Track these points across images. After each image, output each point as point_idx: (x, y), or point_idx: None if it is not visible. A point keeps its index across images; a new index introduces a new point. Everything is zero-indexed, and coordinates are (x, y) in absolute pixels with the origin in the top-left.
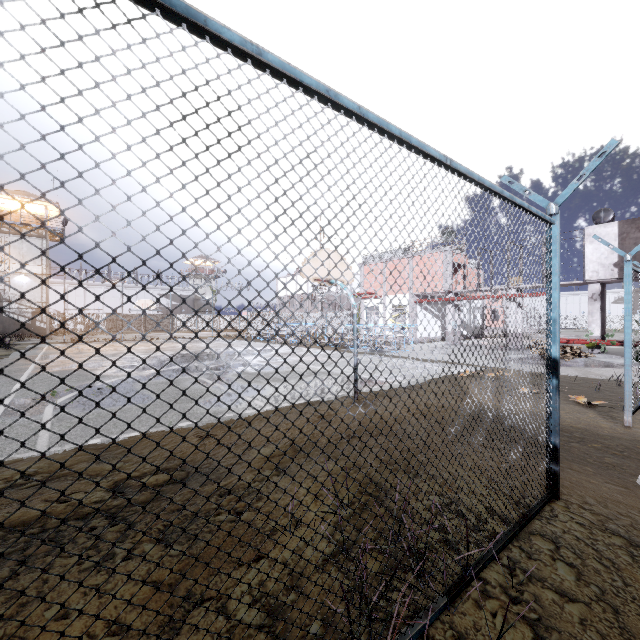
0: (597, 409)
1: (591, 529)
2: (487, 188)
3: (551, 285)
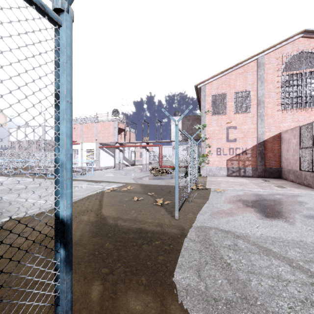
0: (166, 207)
1: None
2: None
3: (58, 113)
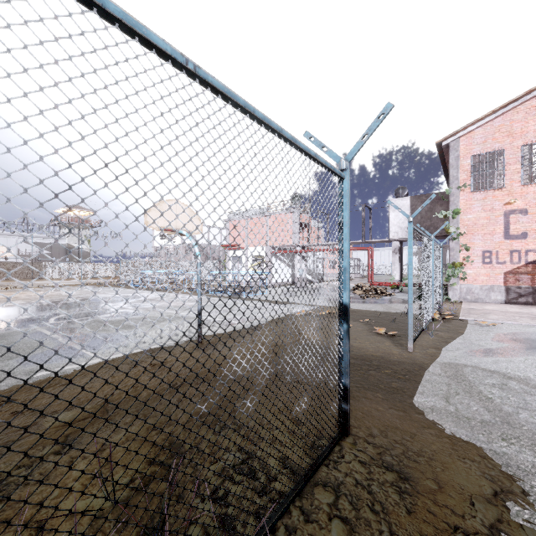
0: (392, 338)
1: (370, 467)
2: (260, 121)
3: (342, 236)
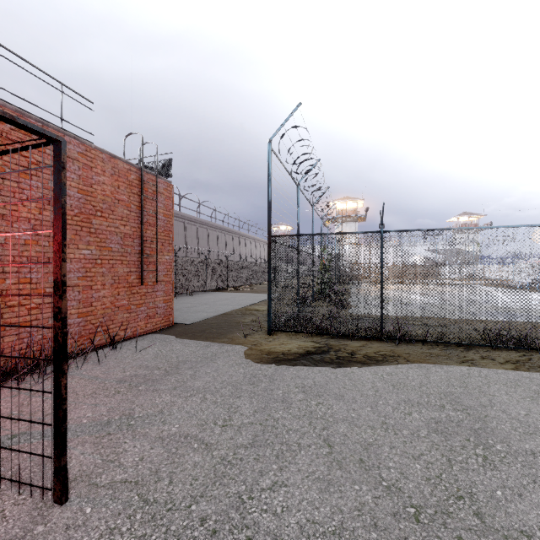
0: None
1: None
2: None
3: None
